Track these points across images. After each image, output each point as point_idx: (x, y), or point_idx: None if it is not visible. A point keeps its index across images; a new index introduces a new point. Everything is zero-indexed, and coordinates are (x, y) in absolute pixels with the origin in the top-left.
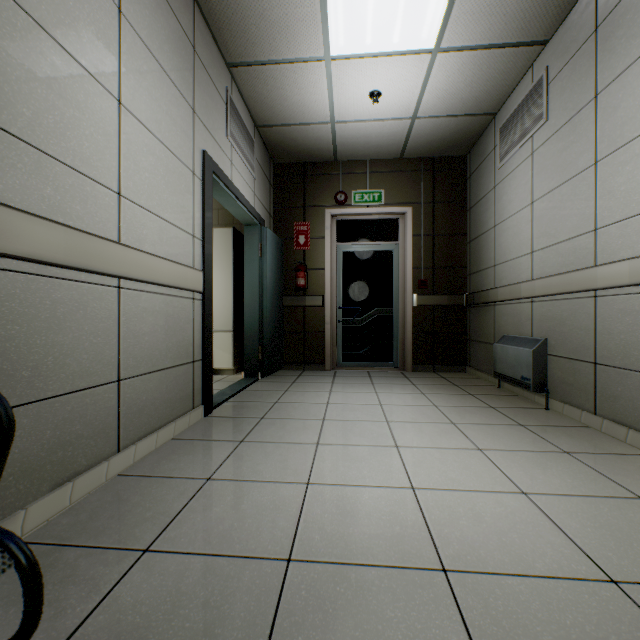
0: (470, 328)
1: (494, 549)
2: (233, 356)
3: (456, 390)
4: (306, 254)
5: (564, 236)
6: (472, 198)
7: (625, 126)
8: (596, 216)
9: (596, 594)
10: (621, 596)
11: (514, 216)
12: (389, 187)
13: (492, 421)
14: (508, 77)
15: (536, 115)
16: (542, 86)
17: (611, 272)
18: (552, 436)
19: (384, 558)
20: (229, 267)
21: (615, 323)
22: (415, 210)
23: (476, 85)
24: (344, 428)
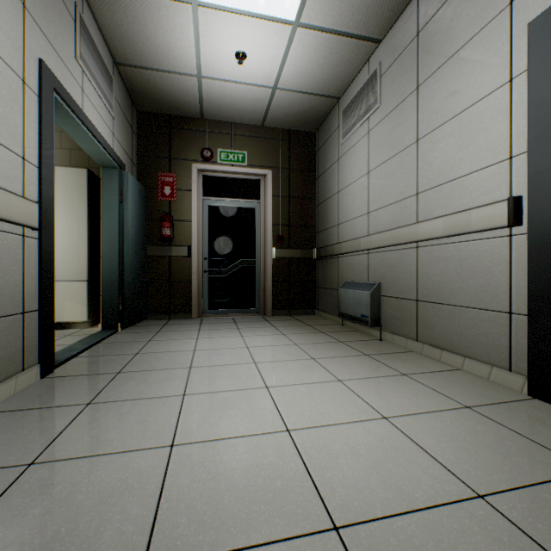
0: (318, 277)
1: (377, 486)
2: (88, 308)
3: (310, 329)
4: (172, 205)
5: (393, 199)
6: (320, 168)
7: (439, 112)
8: (418, 183)
9: (473, 515)
10: (492, 511)
11: (354, 183)
12: (252, 150)
13: (344, 353)
14: (351, 66)
15: (372, 101)
16: (377, 77)
17: (430, 227)
18: (391, 362)
19: (269, 530)
20: (83, 211)
21: (432, 268)
22: (274, 174)
23: (327, 68)
24: (213, 374)
